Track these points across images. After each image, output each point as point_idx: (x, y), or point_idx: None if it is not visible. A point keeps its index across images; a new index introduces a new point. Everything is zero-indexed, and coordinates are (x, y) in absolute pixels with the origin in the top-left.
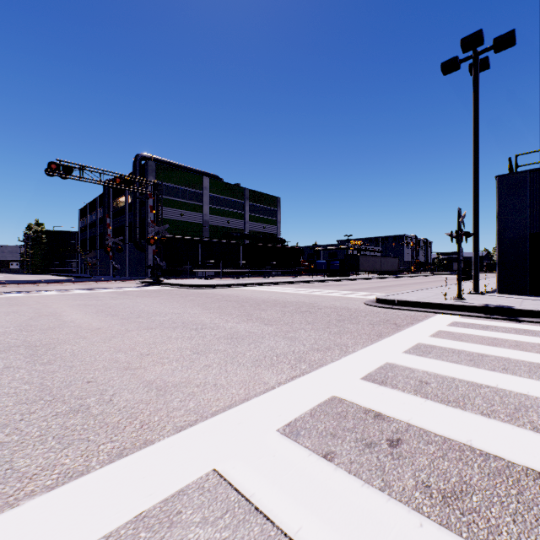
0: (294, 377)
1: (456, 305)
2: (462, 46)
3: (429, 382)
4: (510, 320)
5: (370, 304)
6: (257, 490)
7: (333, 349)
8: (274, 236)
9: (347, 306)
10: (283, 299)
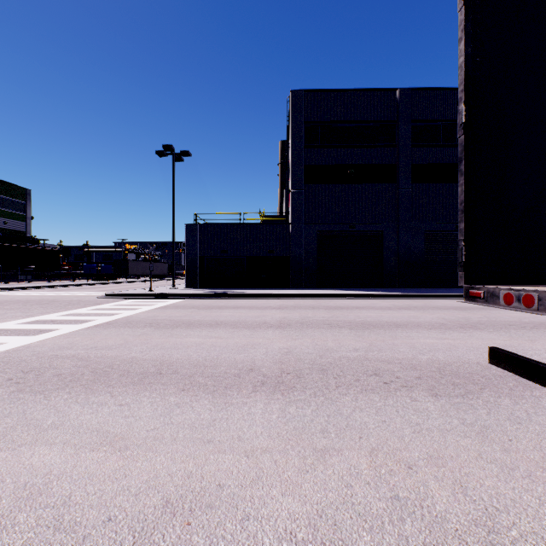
0: (24, 319)
1: (144, 294)
2: (164, 148)
3: (83, 314)
4: (163, 298)
5: (100, 297)
6: (7, 328)
7: (51, 312)
8: (22, 234)
9: (81, 299)
10: (28, 299)
